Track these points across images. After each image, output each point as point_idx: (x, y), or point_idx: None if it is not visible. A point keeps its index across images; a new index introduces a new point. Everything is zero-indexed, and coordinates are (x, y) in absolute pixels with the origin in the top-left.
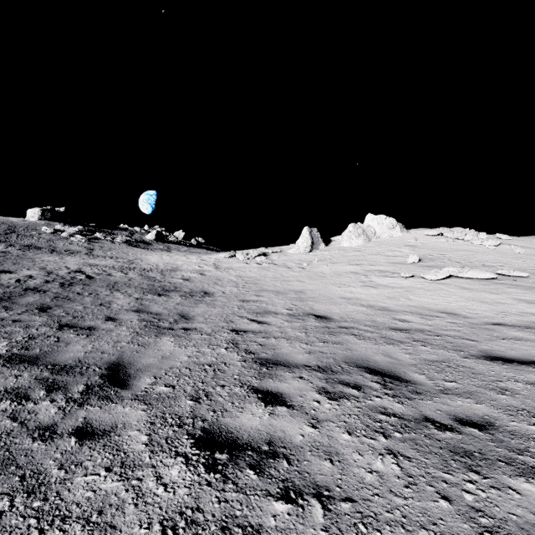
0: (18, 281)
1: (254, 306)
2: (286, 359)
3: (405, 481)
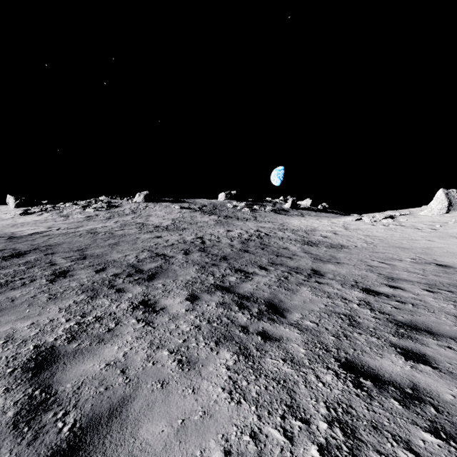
0: (238, 235)
1: (382, 255)
2: (404, 278)
3: (454, 309)
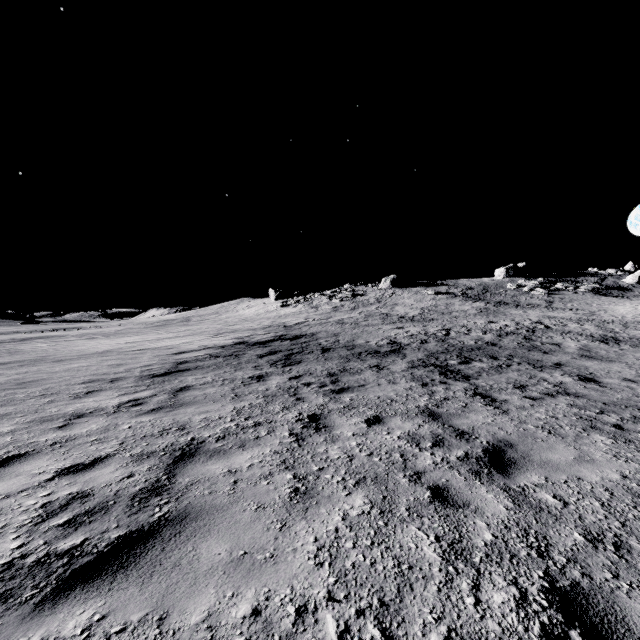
0: (500, 328)
1: None
2: None
3: None
